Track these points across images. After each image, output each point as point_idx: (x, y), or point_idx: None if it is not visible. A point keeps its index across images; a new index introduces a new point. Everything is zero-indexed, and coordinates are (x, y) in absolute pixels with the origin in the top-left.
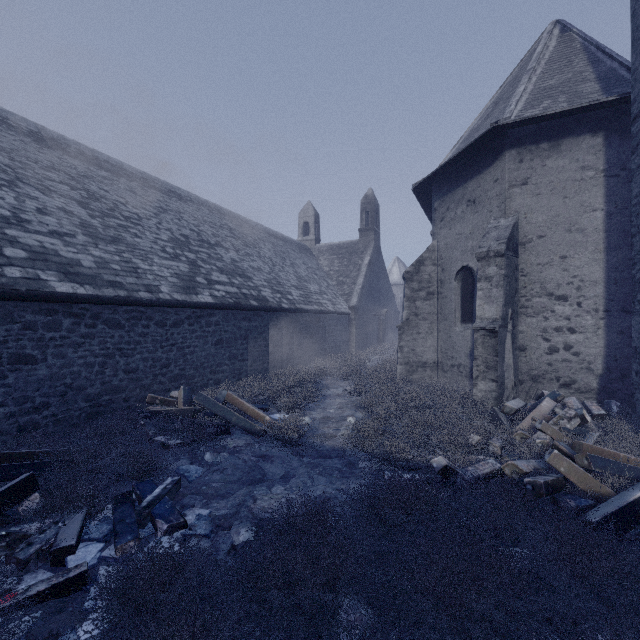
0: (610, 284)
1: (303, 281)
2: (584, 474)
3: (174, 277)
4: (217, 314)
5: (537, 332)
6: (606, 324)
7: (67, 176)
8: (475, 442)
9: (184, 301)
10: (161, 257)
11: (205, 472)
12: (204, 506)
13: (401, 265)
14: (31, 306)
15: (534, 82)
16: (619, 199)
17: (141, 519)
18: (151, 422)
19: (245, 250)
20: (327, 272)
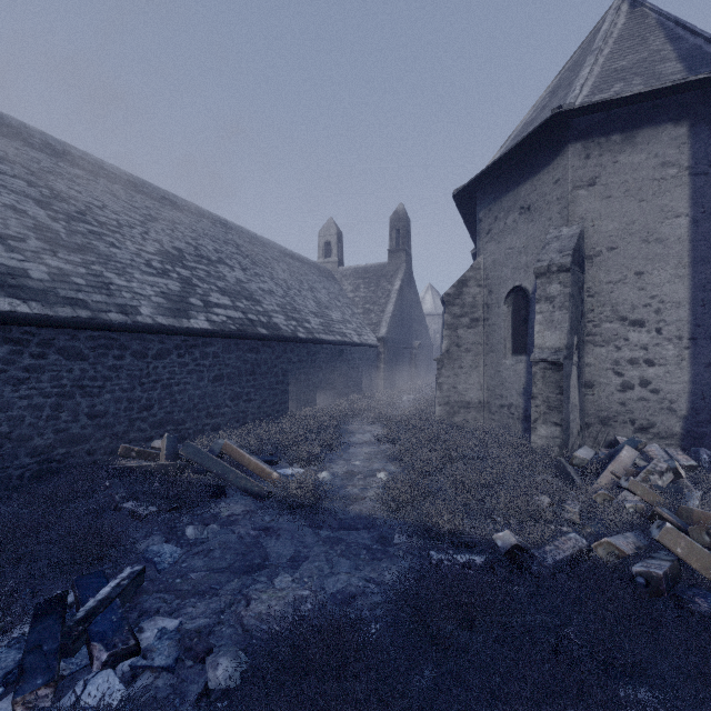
0: (697, 306)
1: (324, 308)
2: (710, 557)
3: (160, 296)
4: (215, 343)
5: (607, 365)
6: (692, 355)
7: (25, 170)
8: (546, 506)
9: (171, 326)
10: (144, 272)
11: (183, 556)
12: (173, 612)
13: (435, 293)
14: None
15: (601, 63)
16: (708, 202)
17: (68, 643)
18: (120, 482)
19: (254, 270)
20: (352, 299)
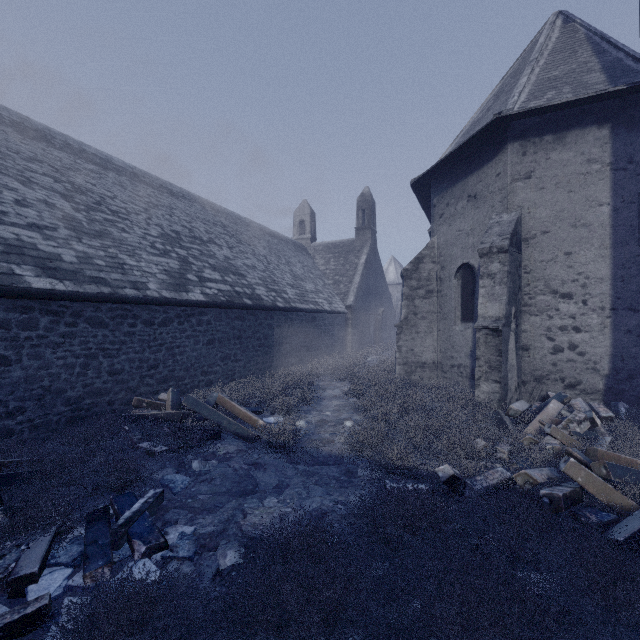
0: (617, 281)
1: (299, 280)
2: (604, 485)
3: (163, 274)
4: (209, 313)
5: (541, 331)
6: (613, 323)
7: (51, 168)
8: (481, 448)
9: (173, 299)
10: (150, 253)
11: (191, 483)
12: (189, 522)
13: (397, 265)
14: (4, 303)
15: (537, 73)
16: (626, 193)
17: (116, 540)
18: (136, 427)
19: (239, 247)
20: (323, 271)
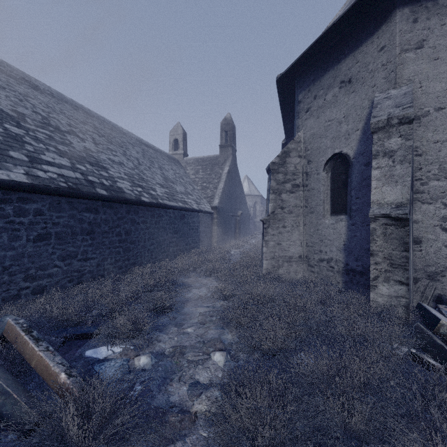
0: None
1: (169, 182)
2: None
3: None
4: (39, 200)
5: (435, 221)
6: None
7: None
8: None
9: None
10: None
11: None
12: None
13: (249, 181)
14: None
15: None
16: None
17: None
18: None
19: (108, 146)
20: (193, 179)
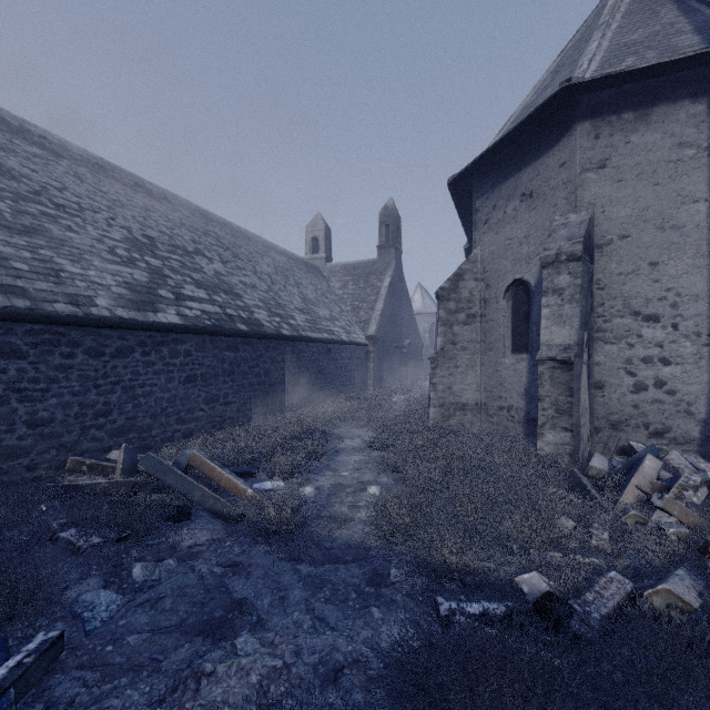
0: None
1: (310, 304)
2: None
3: (122, 287)
4: (188, 340)
5: (619, 364)
6: None
7: None
8: (570, 532)
9: (133, 320)
10: (106, 260)
11: (121, 609)
12: (92, 704)
13: (424, 292)
14: None
15: (610, 38)
16: None
17: None
18: (62, 504)
19: (236, 262)
20: (340, 296)
